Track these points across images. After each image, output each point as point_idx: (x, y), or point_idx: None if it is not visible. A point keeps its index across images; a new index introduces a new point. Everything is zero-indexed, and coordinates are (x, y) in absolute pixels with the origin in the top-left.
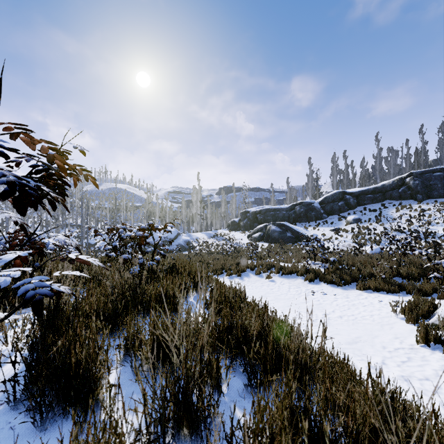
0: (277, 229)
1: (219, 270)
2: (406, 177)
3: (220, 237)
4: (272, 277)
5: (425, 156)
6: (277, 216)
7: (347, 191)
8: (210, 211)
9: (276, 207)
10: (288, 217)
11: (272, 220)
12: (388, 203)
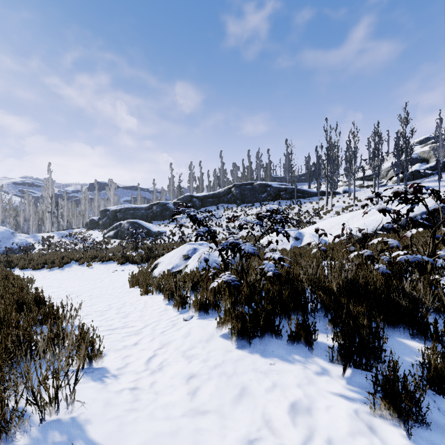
0: (131, 227)
1: (41, 265)
2: (232, 187)
3: (74, 237)
4: (94, 265)
5: (251, 173)
6: (136, 214)
7: (194, 195)
8: (67, 208)
9: (136, 206)
10: (146, 216)
11: (131, 218)
12: (221, 206)
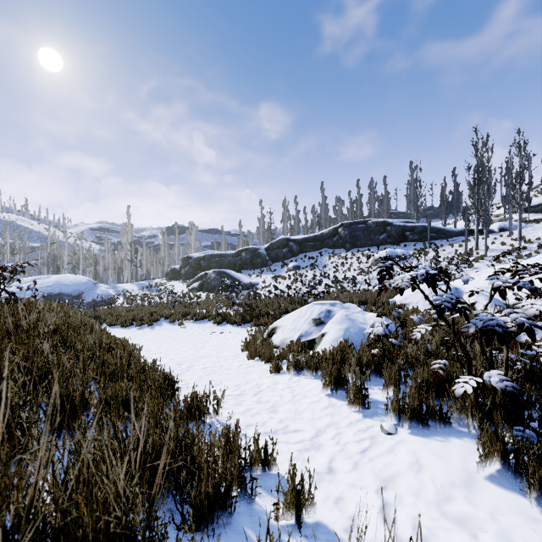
0: (218, 277)
1: (129, 322)
2: (339, 228)
3: (155, 288)
4: (186, 323)
5: (361, 208)
6: (222, 262)
7: (291, 238)
8: (146, 256)
9: (222, 253)
10: (234, 264)
11: (217, 267)
12: (324, 251)
